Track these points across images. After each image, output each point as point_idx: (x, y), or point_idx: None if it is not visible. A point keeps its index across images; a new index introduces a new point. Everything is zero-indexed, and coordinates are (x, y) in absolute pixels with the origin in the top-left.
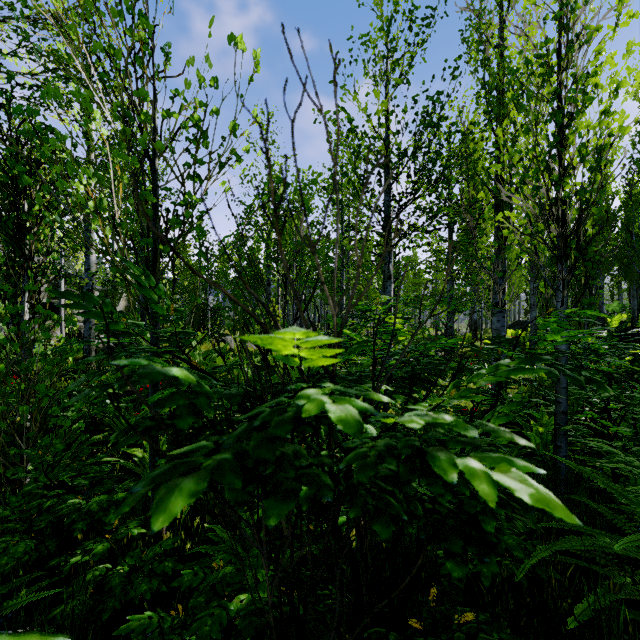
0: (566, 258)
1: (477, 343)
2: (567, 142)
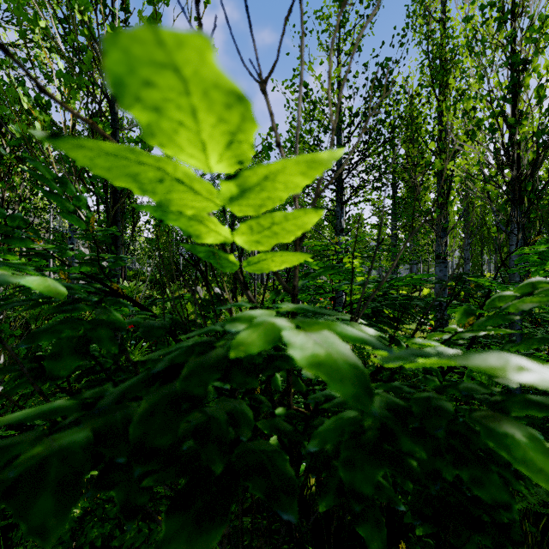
0: (520, 202)
1: (416, 293)
2: (524, 84)
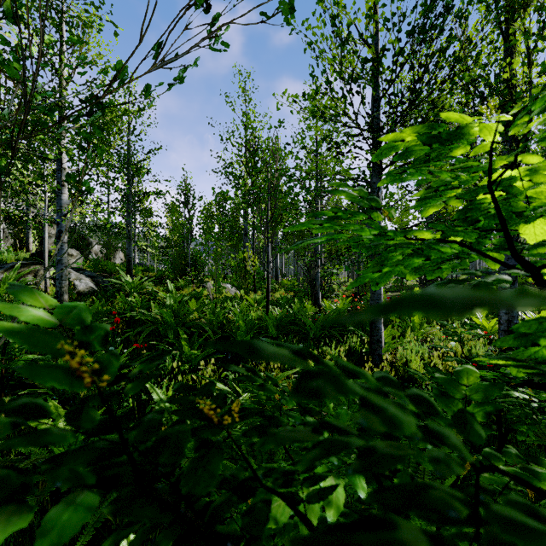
0: None
1: None
2: None
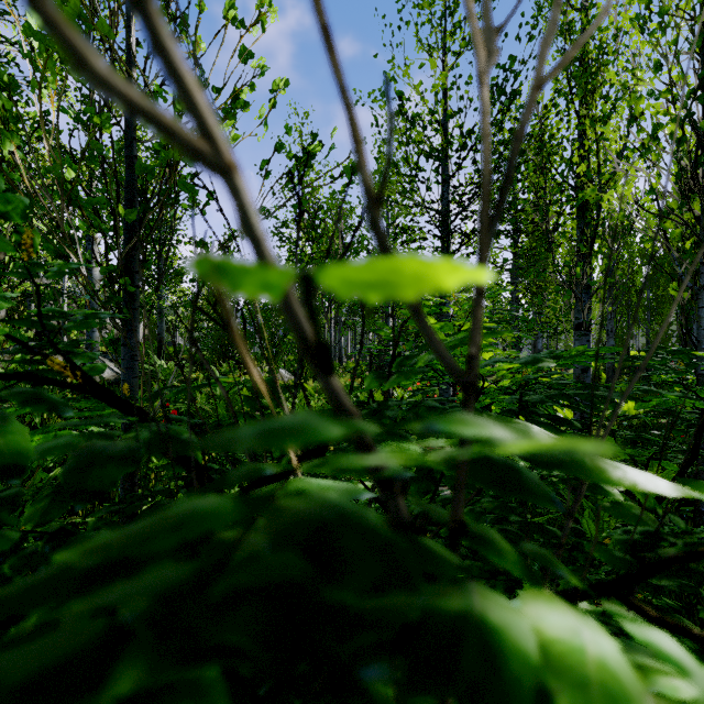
0: None
1: None
2: None
